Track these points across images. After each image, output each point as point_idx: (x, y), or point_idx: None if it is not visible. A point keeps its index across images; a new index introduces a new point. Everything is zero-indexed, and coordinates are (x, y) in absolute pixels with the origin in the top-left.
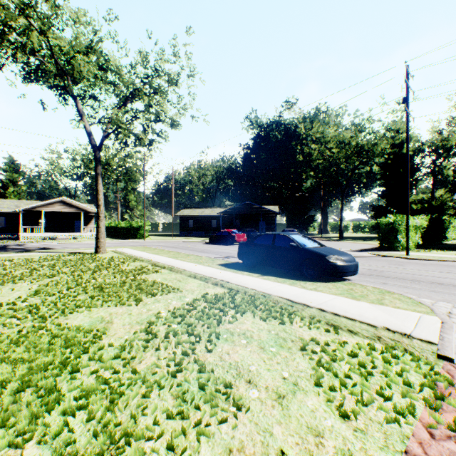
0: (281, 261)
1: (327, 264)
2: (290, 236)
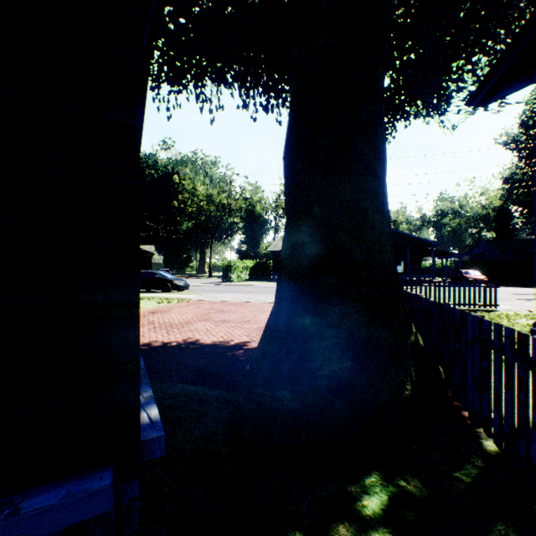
0: (152, 285)
1: (174, 285)
2: (157, 272)
